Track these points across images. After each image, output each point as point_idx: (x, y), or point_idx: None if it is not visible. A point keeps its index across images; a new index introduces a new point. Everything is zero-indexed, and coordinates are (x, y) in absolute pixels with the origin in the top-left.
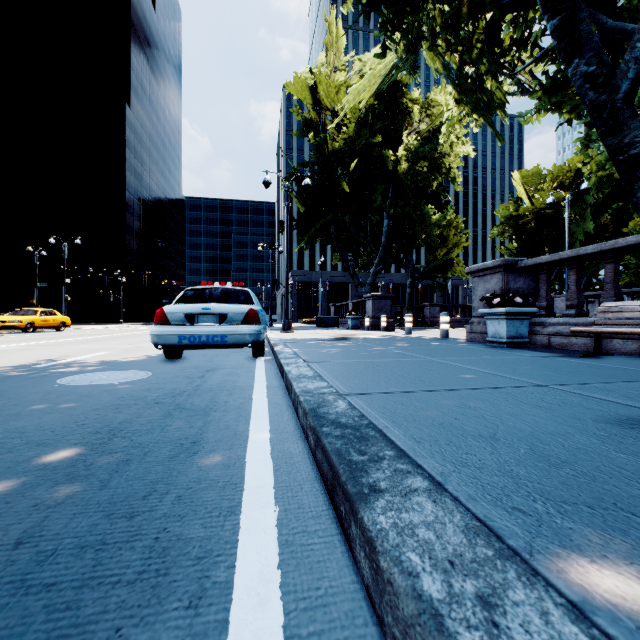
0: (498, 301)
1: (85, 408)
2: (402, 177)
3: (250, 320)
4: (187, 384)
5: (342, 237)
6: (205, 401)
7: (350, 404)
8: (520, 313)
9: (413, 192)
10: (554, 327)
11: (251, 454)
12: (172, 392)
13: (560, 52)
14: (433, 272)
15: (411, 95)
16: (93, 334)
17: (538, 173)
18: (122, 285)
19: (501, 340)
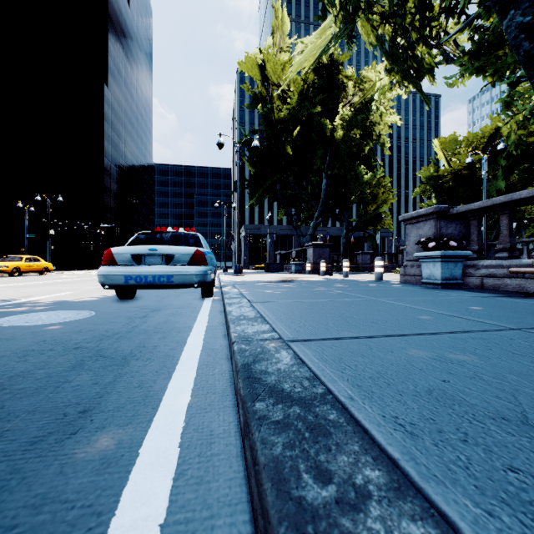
0: (433, 245)
1: None
2: (338, 142)
3: (196, 261)
4: (124, 325)
5: (286, 194)
6: (132, 346)
7: (296, 356)
8: (454, 256)
9: (348, 156)
10: (487, 269)
11: (152, 436)
12: (102, 334)
13: (495, 5)
14: (365, 225)
15: (346, 72)
16: (69, 277)
17: (455, 140)
18: (101, 237)
19: (436, 281)
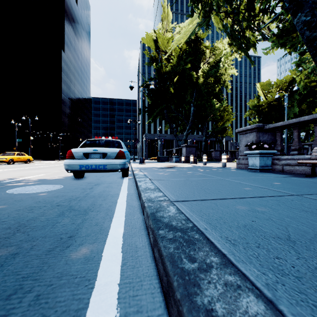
0: (255, 147)
1: (12, 209)
2: (200, 85)
3: (120, 156)
4: (81, 193)
5: (170, 116)
6: (88, 204)
7: (178, 209)
8: (267, 153)
9: (206, 93)
10: (285, 161)
11: (107, 248)
12: (70, 198)
13: (290, 10)
14: (216, 134)
15: (205, 44)
16: (43, 165)
17: (269, 84)
18: (60, 141)
19: (256, 168)
